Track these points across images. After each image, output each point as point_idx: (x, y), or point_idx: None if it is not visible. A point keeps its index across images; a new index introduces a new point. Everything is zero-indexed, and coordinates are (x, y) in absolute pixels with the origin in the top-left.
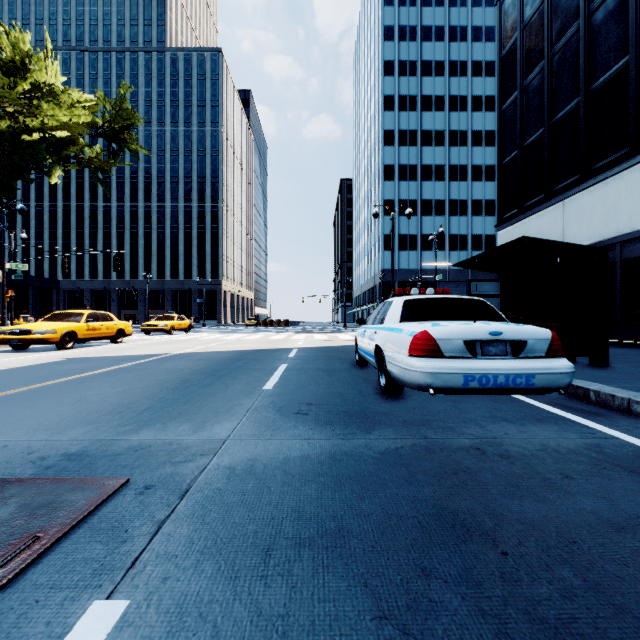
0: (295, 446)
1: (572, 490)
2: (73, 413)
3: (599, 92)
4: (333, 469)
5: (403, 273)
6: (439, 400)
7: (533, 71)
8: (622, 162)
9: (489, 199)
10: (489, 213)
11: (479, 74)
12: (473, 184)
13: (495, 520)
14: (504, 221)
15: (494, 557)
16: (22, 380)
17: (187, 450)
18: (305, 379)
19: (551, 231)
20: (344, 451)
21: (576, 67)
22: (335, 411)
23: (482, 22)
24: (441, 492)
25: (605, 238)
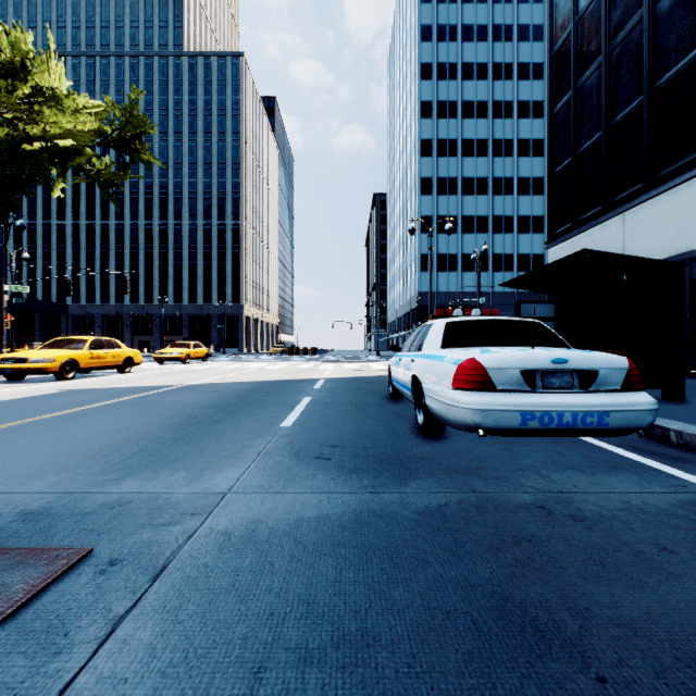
0: (311, 502)
1: (676, 570)
2: (49, 457)
3: (665, 89)
4: (358, 536)
5: (442, 296)
6: (488, 441)
7: (589, 69)
8: (692, 168)
9: (537, 215)
10: (537, 230)
11: (526, 77)
12: (519, 198)
13: (579, 619)
14: (556, 237)
15: (587, 686)
16: (4, 415)
17: (175, 507)
18: (330, 415)
19: (609, 247)
20: (373, 510)
21: (638, 62)
22: (363, 455)
23: (529, 20)
24: (500, 572)
25: (672, 254)
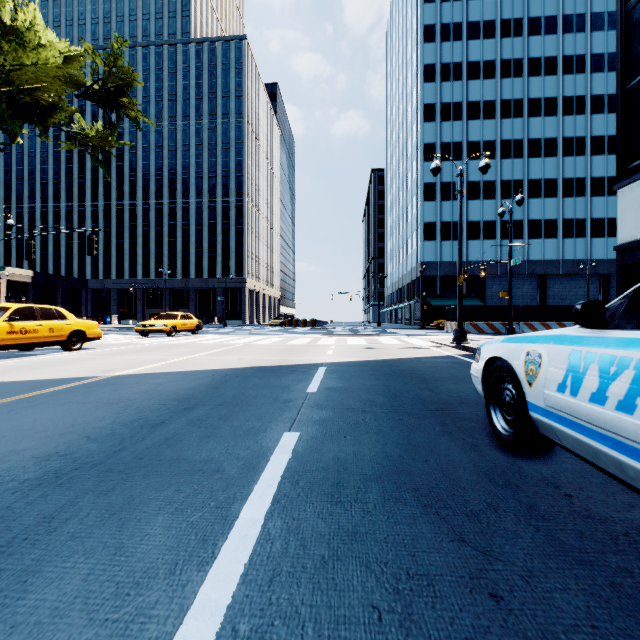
0: None
1: None
2: None
3: None
4: None
5: (446, 266)
6: None
7: None
8: None
9: (550, 178)
10: (550, 194)
11: (537, 32)
12: (530, 161)
13: None
14: (634, 170)
15: None
16: None
17: None
18: None
19: None
20: None
21: None
22: None
23: None
24: None
25: None
